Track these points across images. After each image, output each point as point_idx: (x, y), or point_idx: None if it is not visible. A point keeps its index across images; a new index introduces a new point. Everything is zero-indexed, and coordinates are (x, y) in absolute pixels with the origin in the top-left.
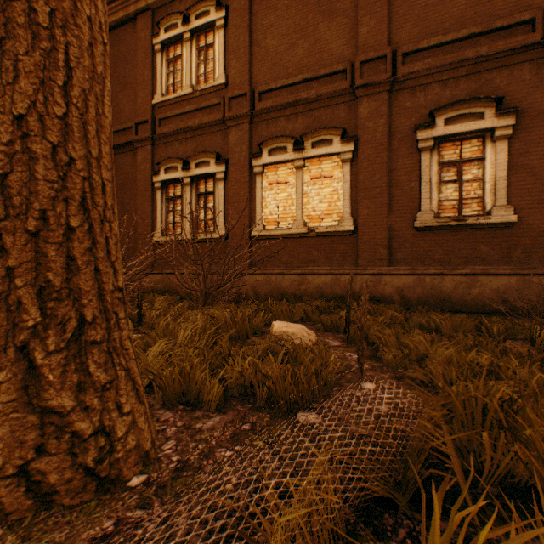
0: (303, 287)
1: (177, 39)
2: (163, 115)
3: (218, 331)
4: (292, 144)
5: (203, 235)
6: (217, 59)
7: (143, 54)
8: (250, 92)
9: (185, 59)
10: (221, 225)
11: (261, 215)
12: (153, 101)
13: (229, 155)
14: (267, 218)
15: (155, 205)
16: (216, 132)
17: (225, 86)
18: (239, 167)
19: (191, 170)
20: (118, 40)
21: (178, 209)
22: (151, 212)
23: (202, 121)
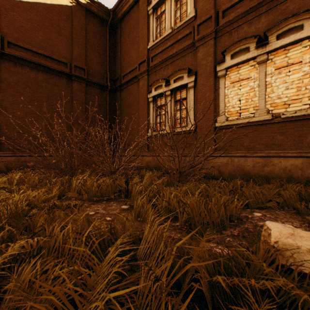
0: (266, 169)
1: (162, 1)
2: (153, 53)
3: (190, 219)
4: (255, 43)
5: (178, 129)
6: (188, 1)
7: (142, 20)
8: (214, 13)
9: (167, 12)
10: (191, 121)
11: (224, 109)
12: (148, 47)
13: (197, 68)
14: (229, 111)
15: (149, 112)
16: (187, 54)
17: (194, 18)
18: (205, 75)
19: (171, 85)
20: (130, 18)
21: (163, 113)
22: (147, 117)
23: (178, 49)
